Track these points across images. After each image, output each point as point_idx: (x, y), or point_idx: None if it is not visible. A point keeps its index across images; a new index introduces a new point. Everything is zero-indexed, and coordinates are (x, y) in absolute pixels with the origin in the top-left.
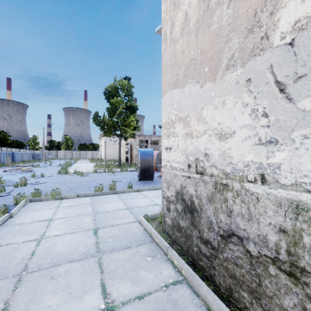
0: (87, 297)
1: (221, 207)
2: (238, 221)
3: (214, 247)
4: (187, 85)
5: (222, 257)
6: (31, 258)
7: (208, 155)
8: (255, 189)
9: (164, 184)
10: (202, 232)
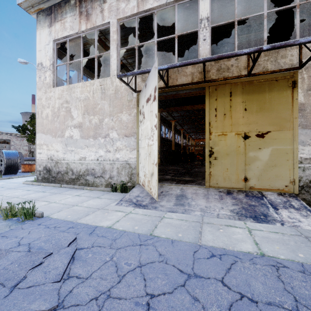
0: (19, 190)
1: (57, 167)
2: (60, 169)
3: (55, 177)
4: (48, 135)
5: (57, 178)
6: None
7: (54, 155)
8: (63, 162)
9: (37, 166)
10: (52, 175)
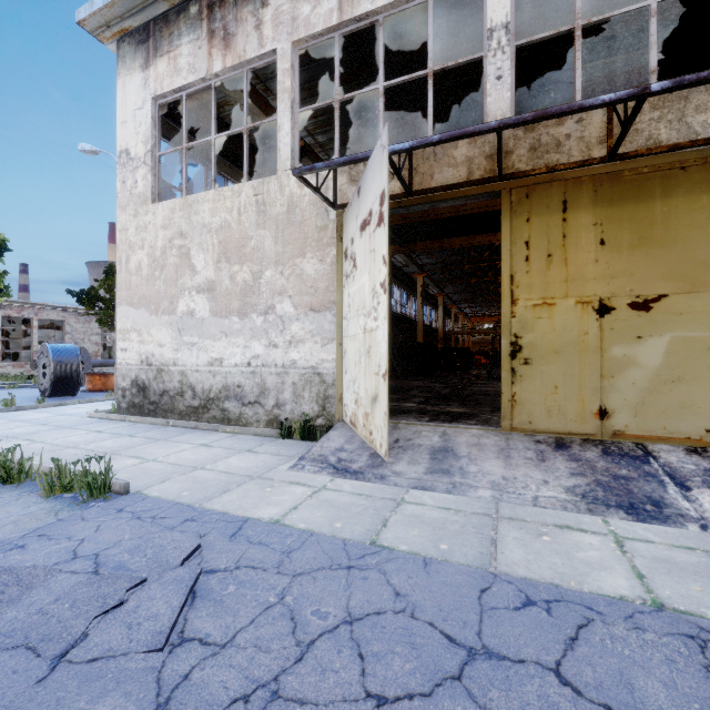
0: (79, 432)
1: (160, 381)
2: (167, 384)
3: (157, 403)
4: (141, 310)
5: (161, 405)
6: (1, 435)
7: (154, 355)
8: (173, 369)
9: (119, 378)
10: (151, 398)
